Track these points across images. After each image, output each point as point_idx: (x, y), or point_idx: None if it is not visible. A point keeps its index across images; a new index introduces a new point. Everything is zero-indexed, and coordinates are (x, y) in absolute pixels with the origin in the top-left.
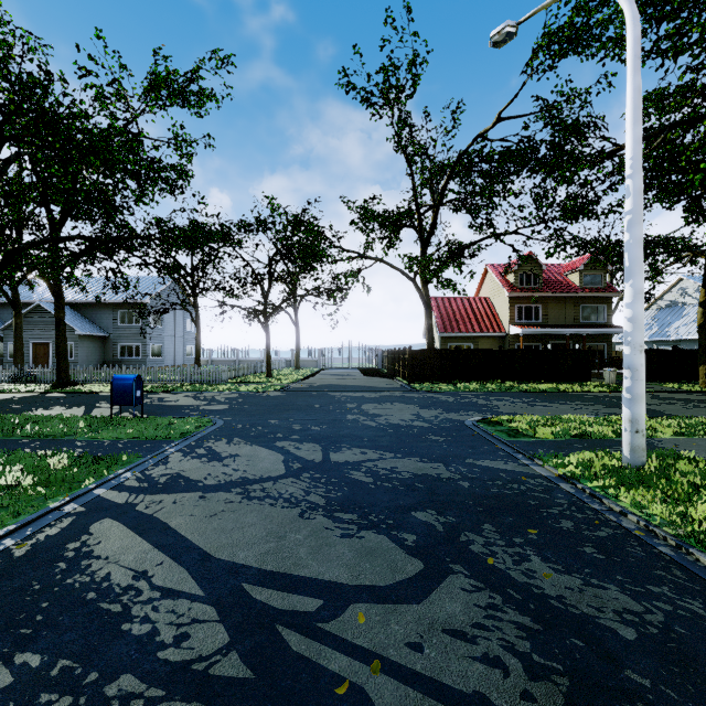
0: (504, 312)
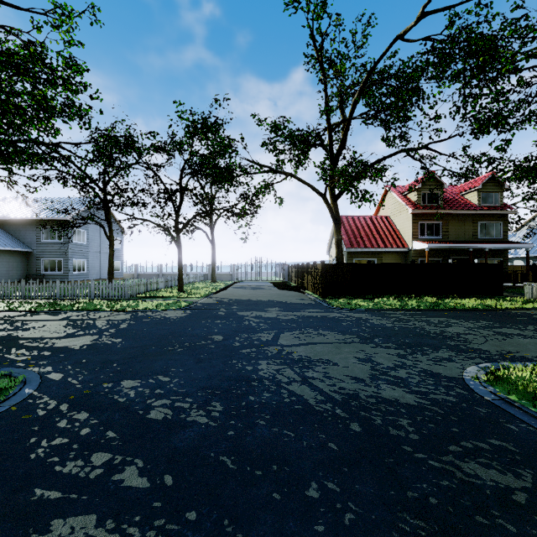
0: (406, 229)
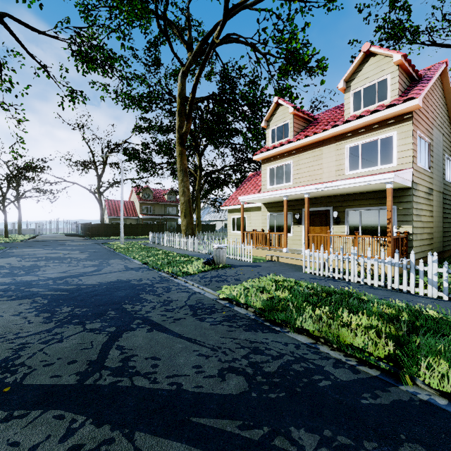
0: (138, 208)
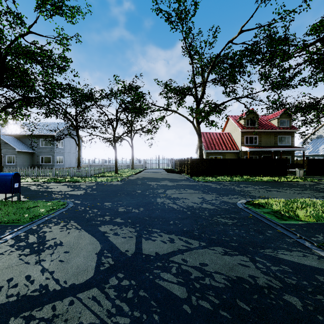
0: (238, 140)
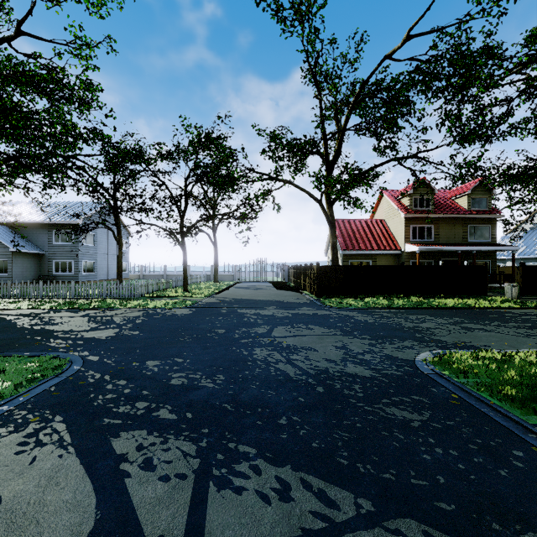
0: (399, 232)
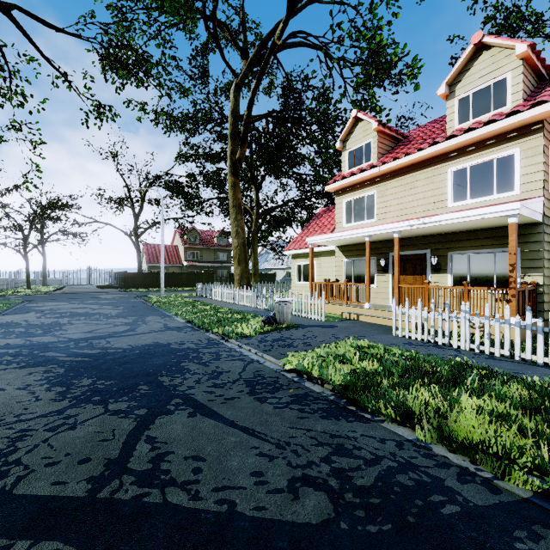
0: (182, 254)
